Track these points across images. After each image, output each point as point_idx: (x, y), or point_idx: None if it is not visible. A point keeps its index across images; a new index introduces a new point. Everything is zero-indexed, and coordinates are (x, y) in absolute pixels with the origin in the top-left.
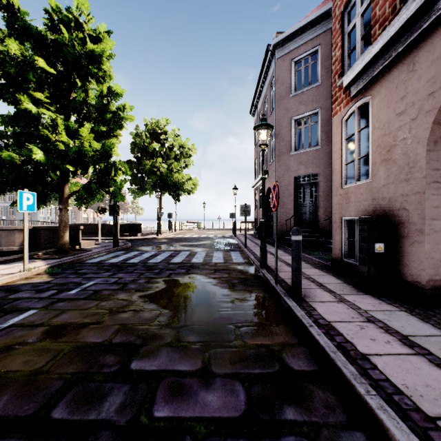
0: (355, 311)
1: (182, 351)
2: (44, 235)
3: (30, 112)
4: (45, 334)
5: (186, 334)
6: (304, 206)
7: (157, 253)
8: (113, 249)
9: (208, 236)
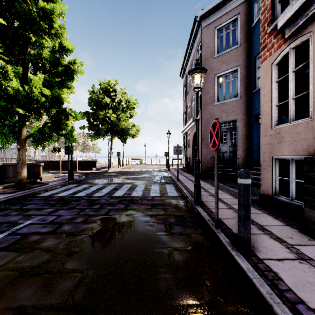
0: None
1: None
2: (12, 170)
3: None
4: None
5: None
6: (225, 146)
7: (103, 186)
8: (67, 182)
9: (147, 170)
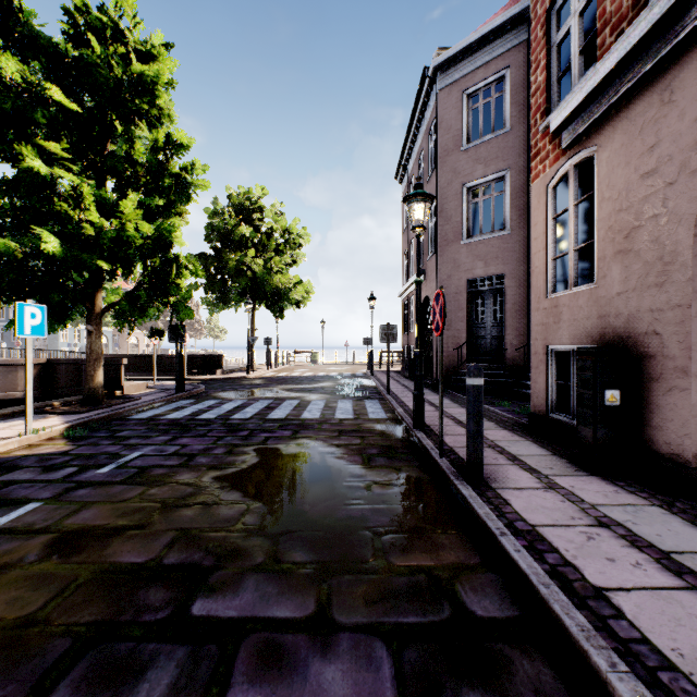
0: (575, 505)
1: (282, 579)
2: (65, 373)
3: (38, 174)
4: (50, 548)
5: (290, 548)
6: (483, 326)
7: (246, 403)
8: (175, 397)
9: (329, 375)
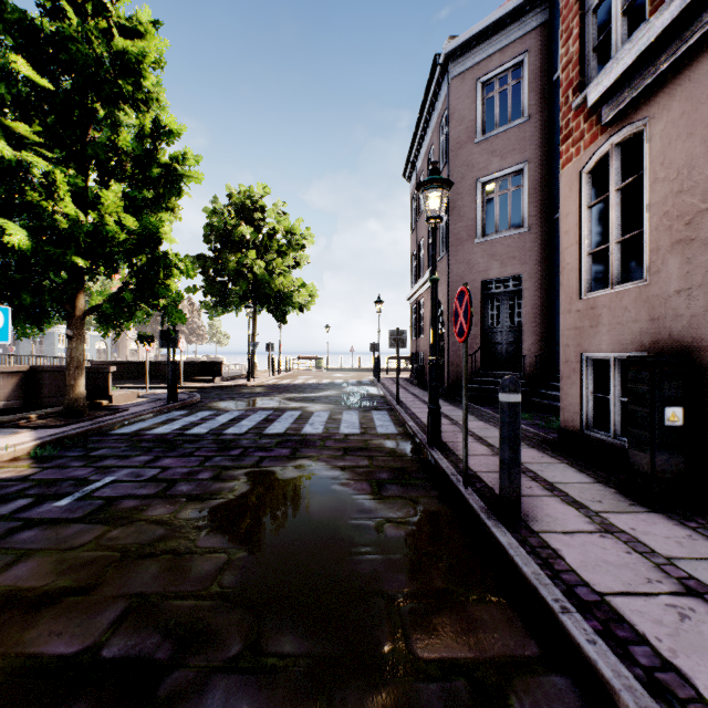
0: (646, 559)
1: (262, 687)
2: (48, 381)
3: (3, 159)
4: None
5: (277, 627)
6: (498, 331)
7: (243, 415)
8: (166, 407)
9: (333, 382)
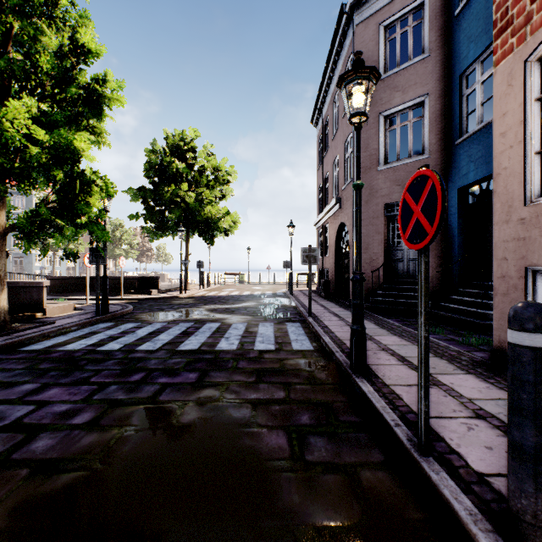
0: None
1: None
2: None
3: None
4: None
5: None
6: (399, 249)
7: (164, 328)
8: (94, 319)
9: (253, 294)
